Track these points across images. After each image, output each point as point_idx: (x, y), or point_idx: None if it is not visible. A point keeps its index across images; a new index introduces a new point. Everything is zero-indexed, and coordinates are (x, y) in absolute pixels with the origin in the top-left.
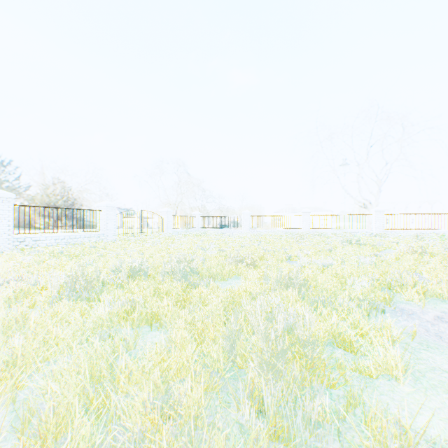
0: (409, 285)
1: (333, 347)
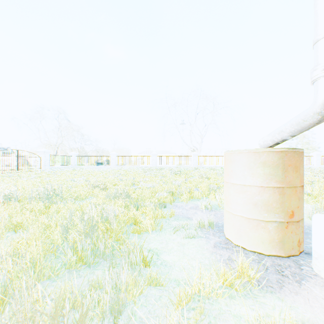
0: (185, 193)
1: (131, 225)
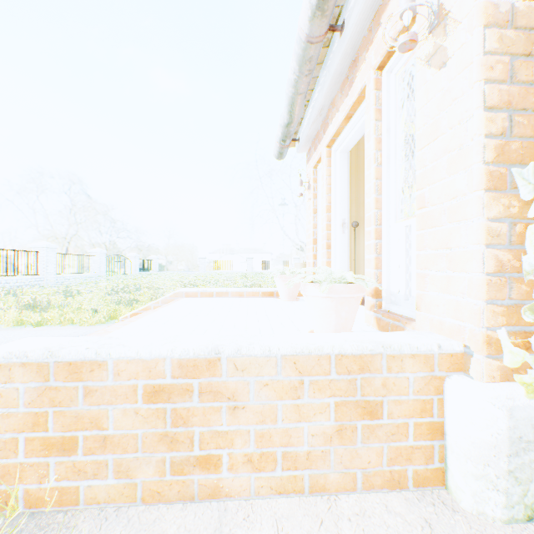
0: None
1: None
